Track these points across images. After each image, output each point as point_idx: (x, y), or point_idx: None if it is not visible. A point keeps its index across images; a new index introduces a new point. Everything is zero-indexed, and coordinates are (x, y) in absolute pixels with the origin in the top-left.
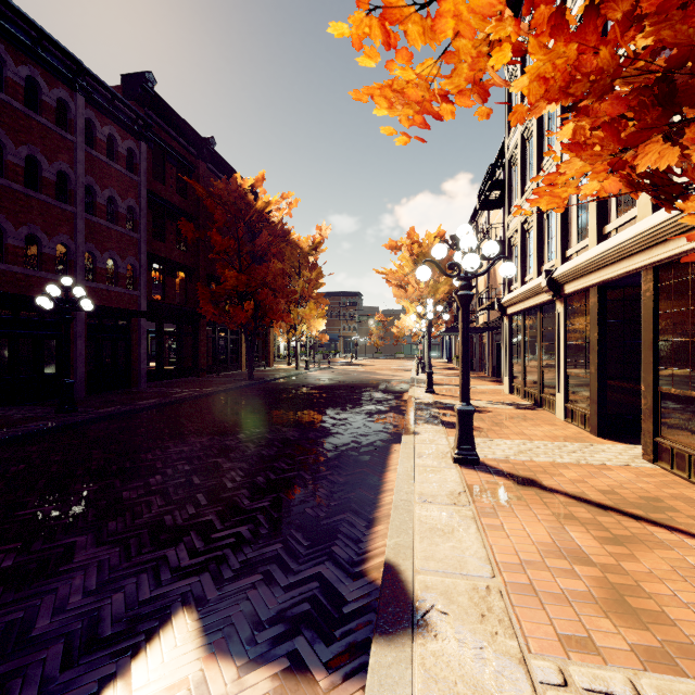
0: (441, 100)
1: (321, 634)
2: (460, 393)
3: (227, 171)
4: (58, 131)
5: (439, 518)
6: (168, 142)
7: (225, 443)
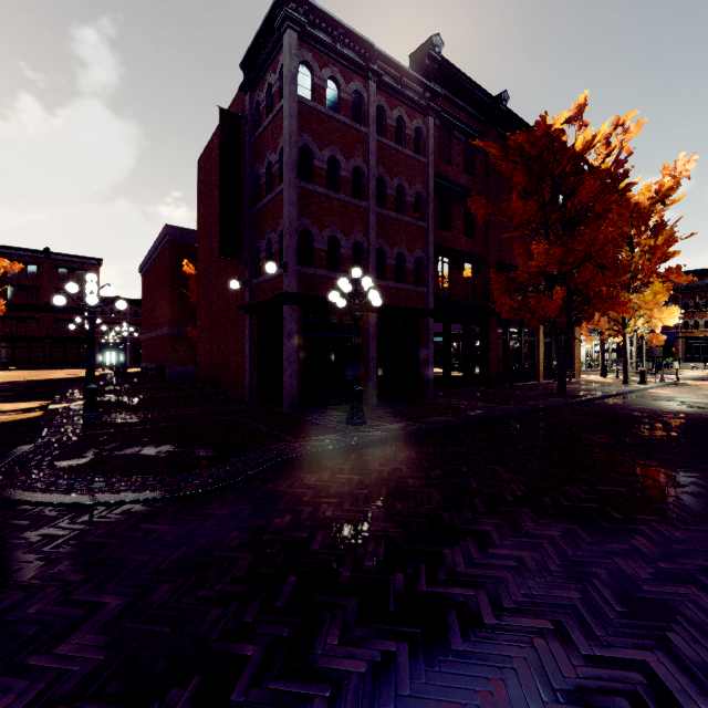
0: None
1: None
2: None
3: (521, 131)
4: (353, 126)
5: None
6: (455, 115)
7: (616, 565)
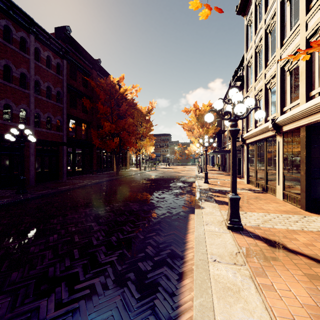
0: None
1: None
2: (231, 188)
3: (107, 75)
4: (20, 53)
5: (227, 277)
6: (78, 61)
7: (98, 212)
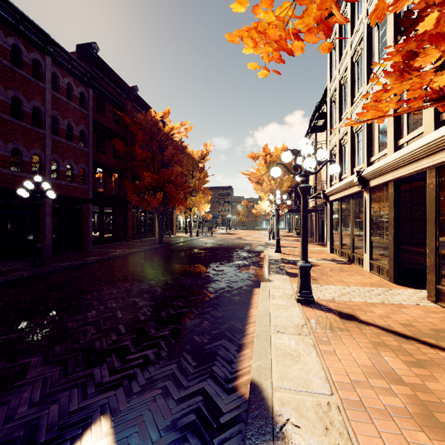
0: (293, 38)
1: (203, 442)
2: (301, 254)
3: (146, 108)
4: (33, 81)
5: (289, 345)
6: (107, 89)
7: (141, 287)
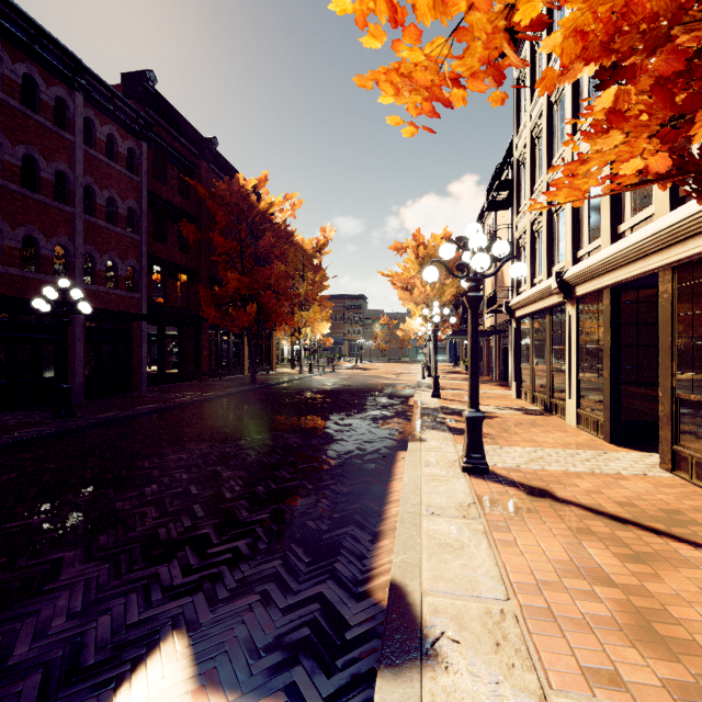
0: (452, 84)
1: (322, 664)
2: (469, 399)
3: (230, 171)
4: (56, 131)
5: (448, 532)
6: (170, 142)
7: (225, 450)
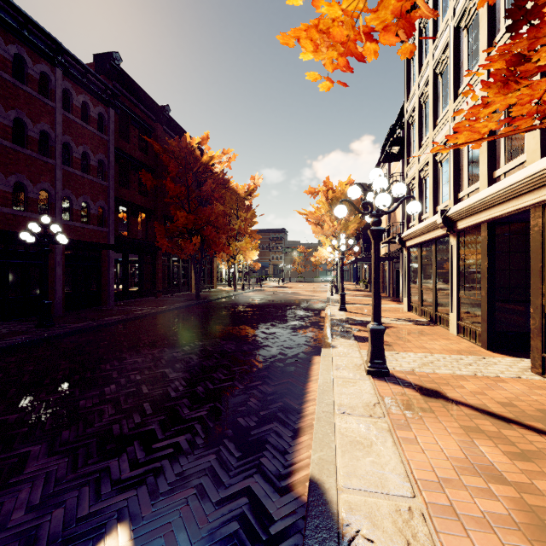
0: (365, 38)
1: None
2: (373, 314)
3: (179, 132)
4: (40, 99)
5: (357, 430)
6: (132, 109)
7: (172, 355)
